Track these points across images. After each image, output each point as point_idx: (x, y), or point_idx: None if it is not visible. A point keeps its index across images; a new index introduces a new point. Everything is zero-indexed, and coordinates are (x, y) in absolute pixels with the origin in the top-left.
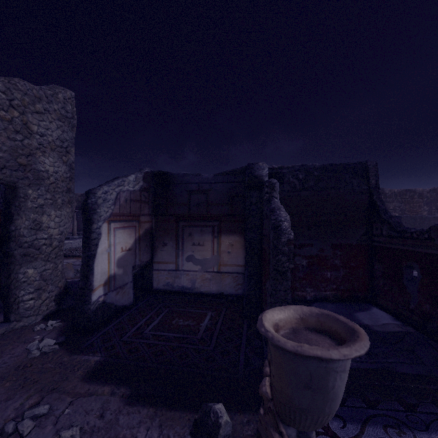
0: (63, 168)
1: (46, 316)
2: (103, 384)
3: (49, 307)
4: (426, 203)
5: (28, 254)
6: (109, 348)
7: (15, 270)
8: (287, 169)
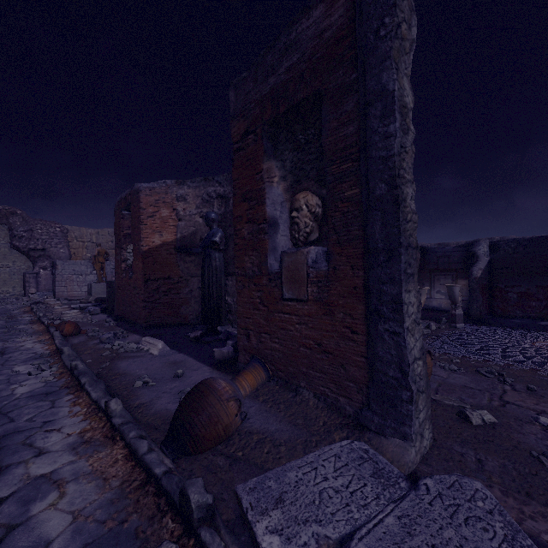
0: None
1: None
2: None
3: None
4: None
5: None
6: None
7: None
8: (502, 242)
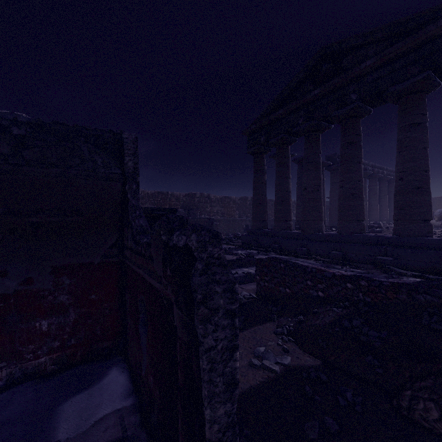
0: None
1: None
2: None
3: None
4: (237, 208)
5: None
6: None
7: None
8: None
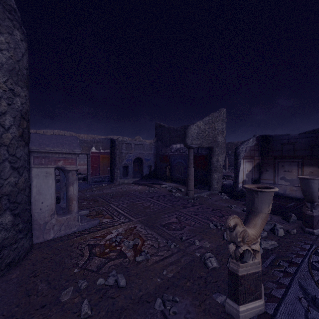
0: (223, 139)
1: (219, 192)
2: None
3: (220, 189)
4: None
5: (215, 170)
6: None
7: (212, 174)
8: None
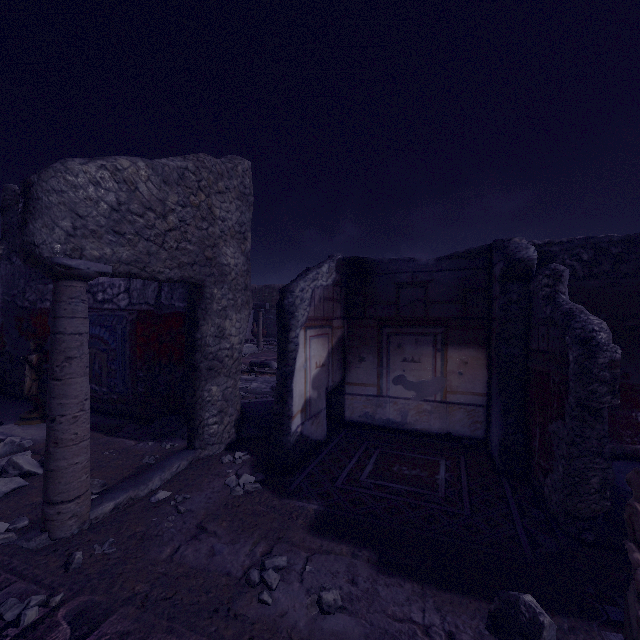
0: (242, 259)
1: (228, 446)
2: (337, 542)
3: (230, 435)
4: None
5: (212, 368)
6: (323, 495)
7: (201, 387)
8: (559, 245)
